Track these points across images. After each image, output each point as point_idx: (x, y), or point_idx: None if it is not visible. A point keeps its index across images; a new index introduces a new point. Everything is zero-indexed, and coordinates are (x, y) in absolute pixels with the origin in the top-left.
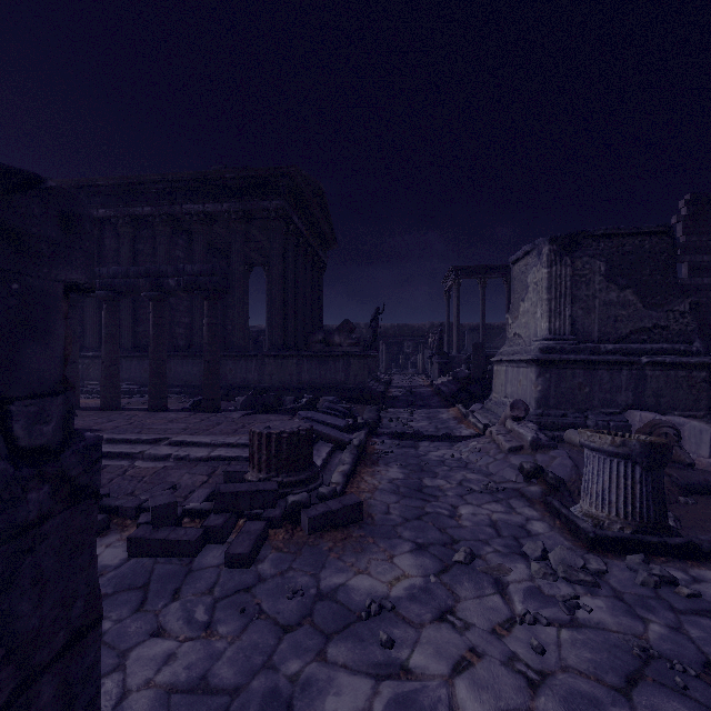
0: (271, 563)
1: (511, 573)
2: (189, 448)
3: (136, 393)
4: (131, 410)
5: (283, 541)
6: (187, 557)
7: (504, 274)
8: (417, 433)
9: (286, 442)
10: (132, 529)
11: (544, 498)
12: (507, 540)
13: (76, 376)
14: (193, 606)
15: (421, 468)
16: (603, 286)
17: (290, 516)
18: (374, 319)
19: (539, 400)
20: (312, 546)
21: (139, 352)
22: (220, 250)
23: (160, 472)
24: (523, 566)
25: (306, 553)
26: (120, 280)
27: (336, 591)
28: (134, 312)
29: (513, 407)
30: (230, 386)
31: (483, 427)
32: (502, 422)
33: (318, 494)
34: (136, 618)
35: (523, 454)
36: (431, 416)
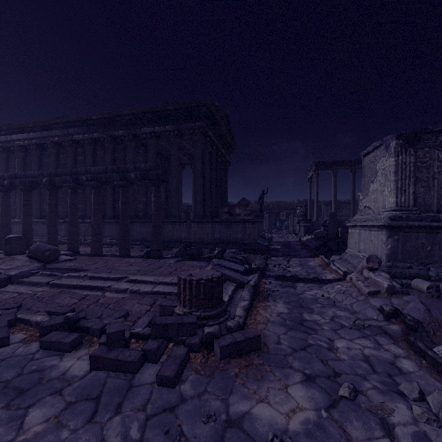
0: (191, 384)
1: (394, 414)
2: (140, 284)
3: (114, 244)
4: (108, 256)
5: (201, 364)
6: (130, 373)
7: (350, 166)
8: (294, 276)
9: (203, 286)
10: (97, 345)
11: (406, 337)
12: (382, 377)
13: (77, 234)
14: (130, 421)
15: (300, 304)
16: (441, 169)
17: (206, 343)
18: (261, 197)
19: (389, 255)
20: (222, 370)
21: (116, 219)
22: (164, 156)
23: (120, 301)
24: (404, 406)
25: (217, 377)
26: (102, 175)
27: (242, 419)
28: (114, 195)
29: (369, 260)
30: (170, 240)
31: (343, 273)
32: (359, 271)
33: (226, 327)
34: (87, 429)
35: (381, 298)
36: (302, 263)
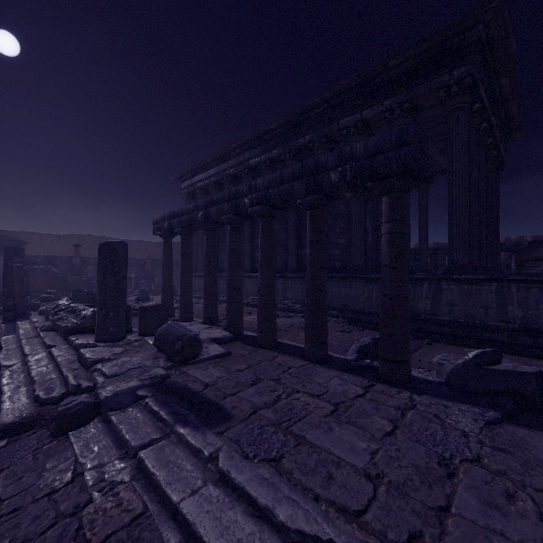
0: None
1: None
2: None
3: (298, 312)
4: (285, 352)
5: None
6: None
7: None
8: None
9: None
10: None
11: None
12: None
13: (238, 302)
14: None
15: None
16: None
17: None
18: None
19: None
20: None
21: (301, 273)
22: None
23: None
24: None
25: None
26: (274, 189)
27: None
28: (298, 237)
29: None
30: None
31: None
32: None
33: None
34: None
35: None
36: None
